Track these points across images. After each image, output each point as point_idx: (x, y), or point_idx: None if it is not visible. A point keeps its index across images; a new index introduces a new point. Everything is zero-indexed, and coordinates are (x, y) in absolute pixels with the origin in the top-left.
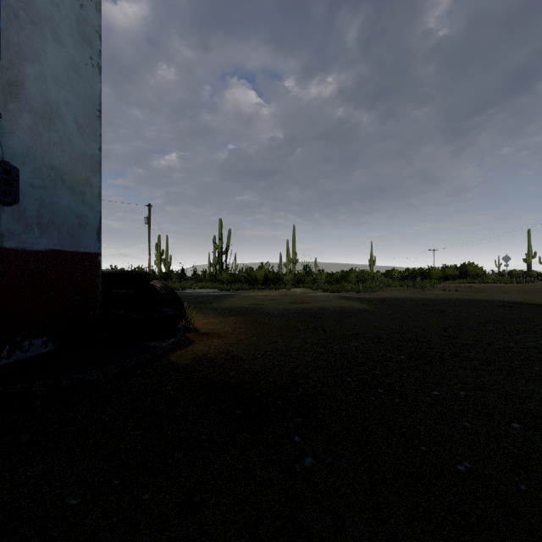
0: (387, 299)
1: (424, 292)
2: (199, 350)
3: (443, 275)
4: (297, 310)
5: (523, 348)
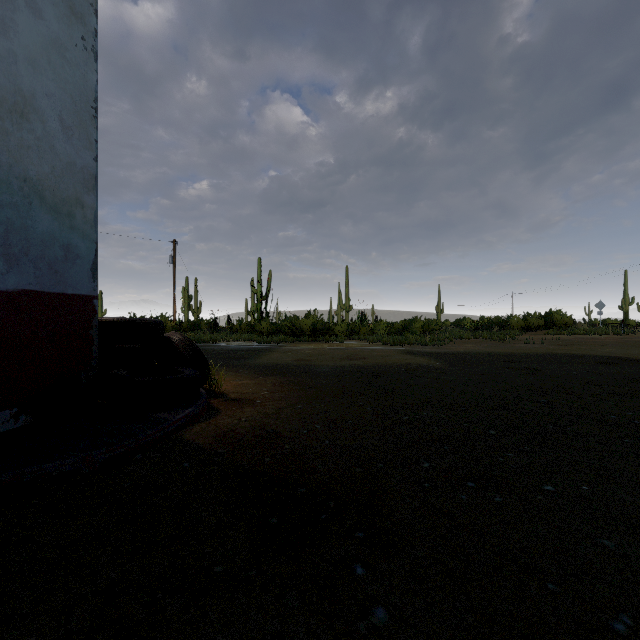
0: (461, 354)
1: (504, 345)
2: (225, 423)
3: (525, 325)
4: (352, 368)
5: None
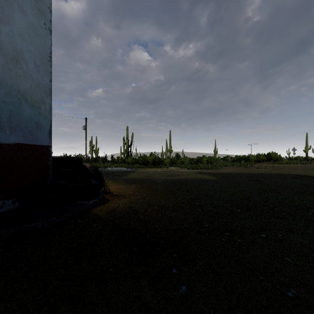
0: (225, 173)
1: (247, 169)
2: (112, 206)
3: (257, 159)
4: (172, 180)
5: (312, 204)
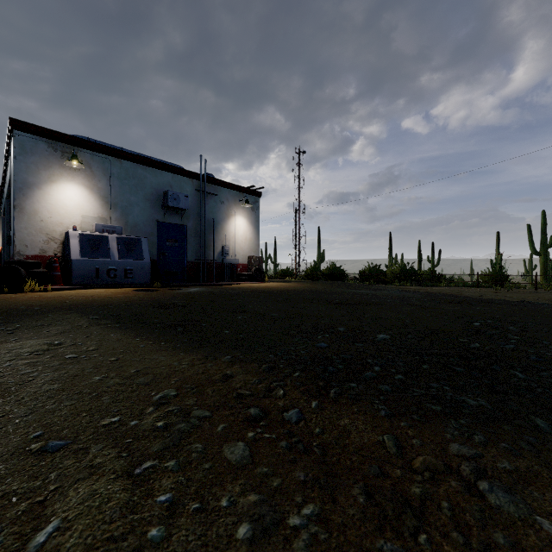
0: None
1: None
2: None
3: None
4: None
5: None
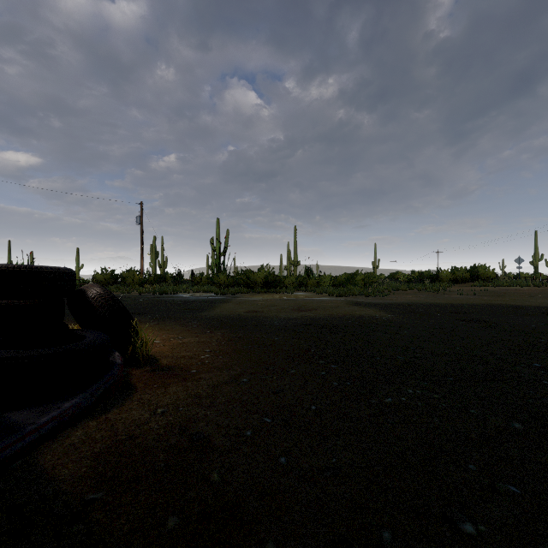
0: (405, 305)
1: (440, 296)
2: (128, 420)
3: (452, 278)
4: (304, 320)
5: None
